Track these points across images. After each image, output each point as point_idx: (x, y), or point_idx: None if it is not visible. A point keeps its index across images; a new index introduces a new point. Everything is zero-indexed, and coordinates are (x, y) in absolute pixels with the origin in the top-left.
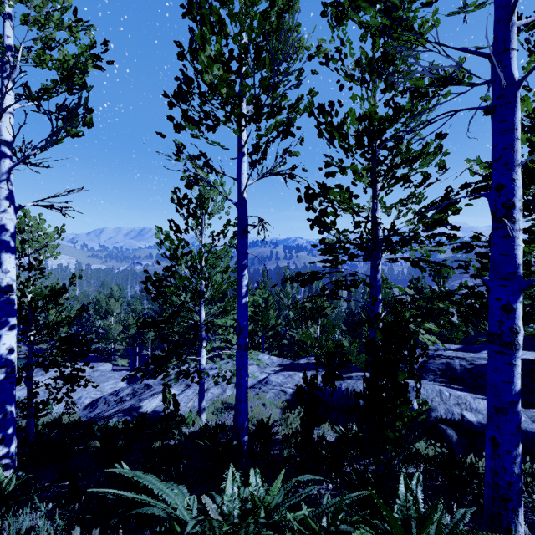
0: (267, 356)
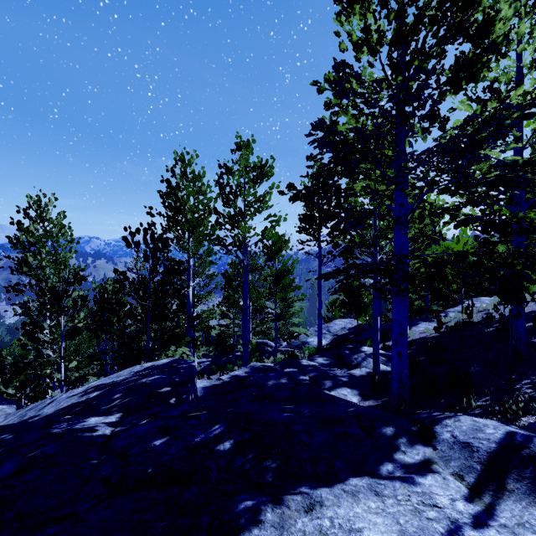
0: None
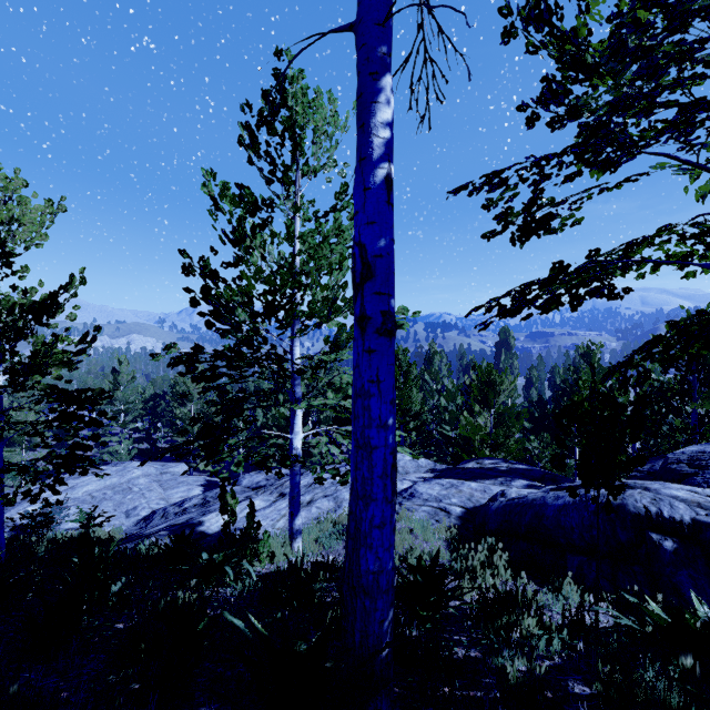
0: (408, 457)
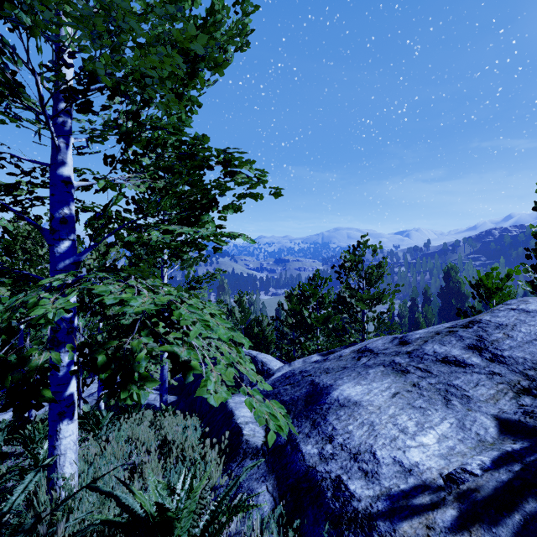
0: None
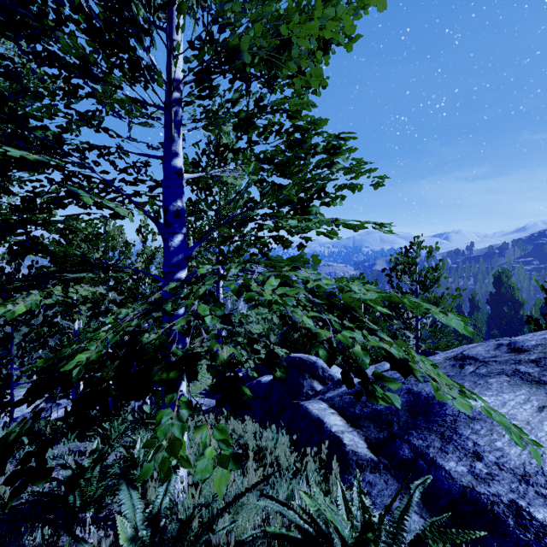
0: None
